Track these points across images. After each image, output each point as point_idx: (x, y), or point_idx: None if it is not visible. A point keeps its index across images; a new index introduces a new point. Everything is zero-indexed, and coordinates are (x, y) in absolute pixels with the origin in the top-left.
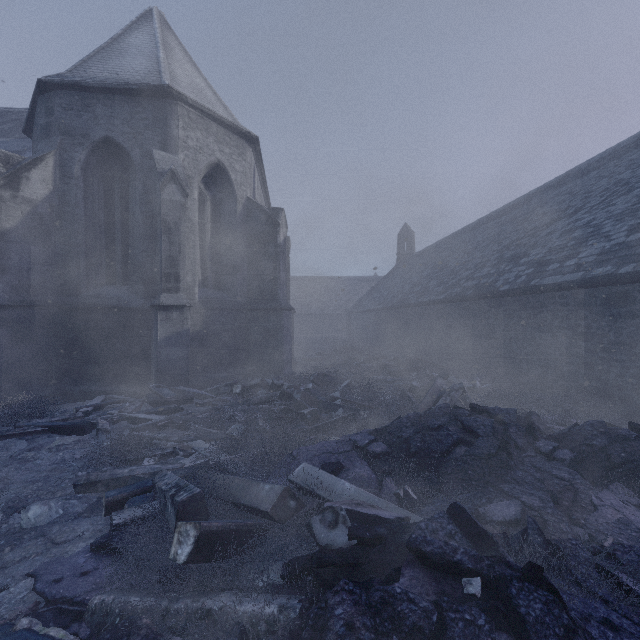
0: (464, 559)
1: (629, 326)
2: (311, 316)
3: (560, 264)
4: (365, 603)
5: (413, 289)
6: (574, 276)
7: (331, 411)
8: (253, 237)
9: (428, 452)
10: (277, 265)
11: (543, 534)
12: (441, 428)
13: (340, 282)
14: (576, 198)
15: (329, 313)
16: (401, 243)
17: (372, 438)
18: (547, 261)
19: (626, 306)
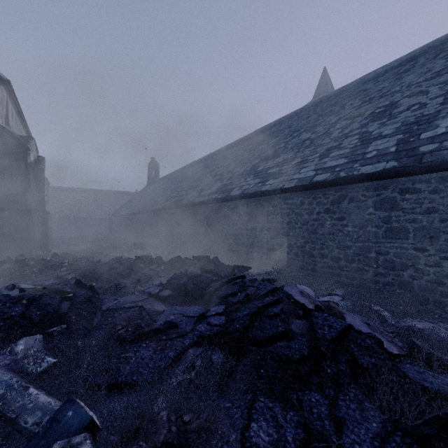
0: (67, 289)
1: (221, 221)
2: (79, 219)
3: (206, 192)
4: (9, 296)
5: (150, 201)
6: (207, 198)
7: (57, 269)
8: (4, 155)
9: (94, 273)
10: (27, 178)
11: (117, 286)
12: (107, 264)
13: (106, 194)
14: (224, 160)
15: (96, 217)
16: (150, 170)
17: (68, 272)
18: (203, 190)
19: (220, 212)
